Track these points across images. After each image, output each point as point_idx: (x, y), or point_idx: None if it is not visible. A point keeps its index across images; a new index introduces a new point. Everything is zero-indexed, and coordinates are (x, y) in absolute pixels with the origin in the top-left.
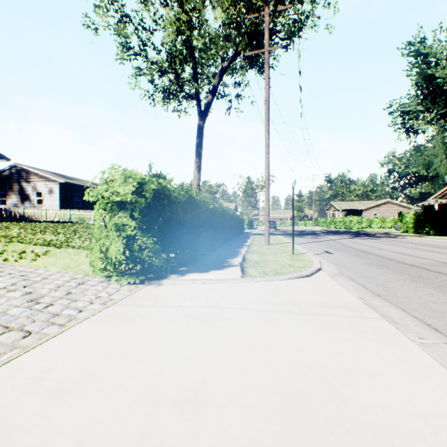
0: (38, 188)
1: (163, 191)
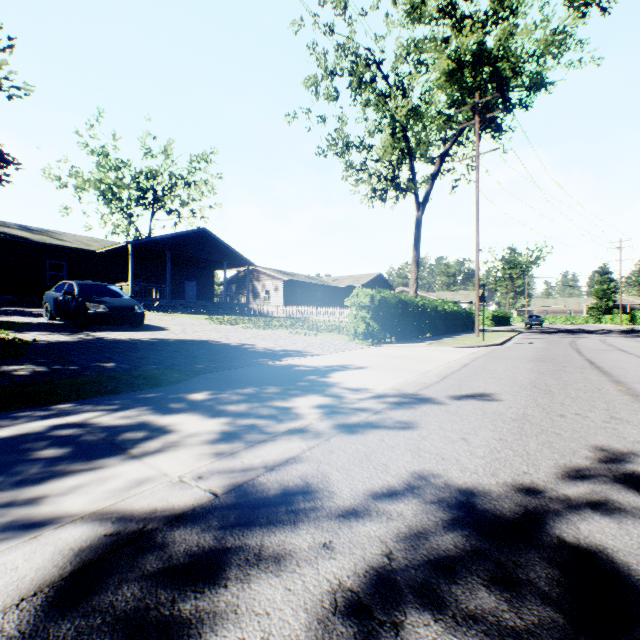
0: (266, 287)
1: (382, 299)
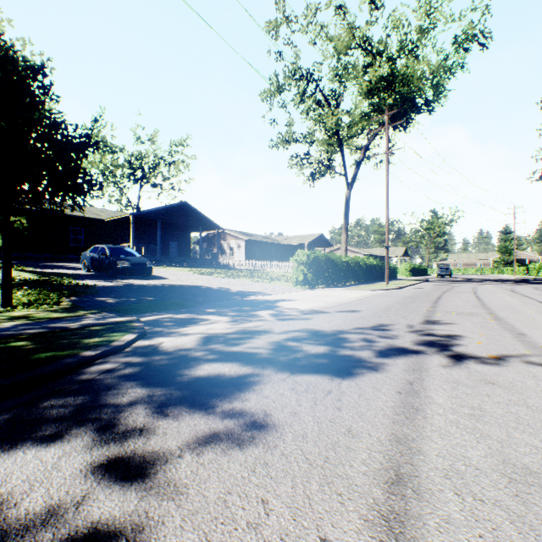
0: (231, 245)
1: (316, 257)
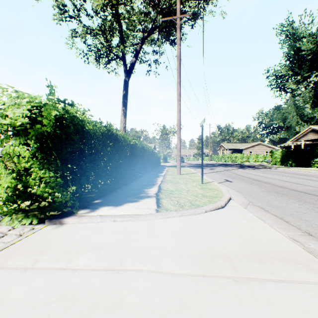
0: None
1: (73, 119)
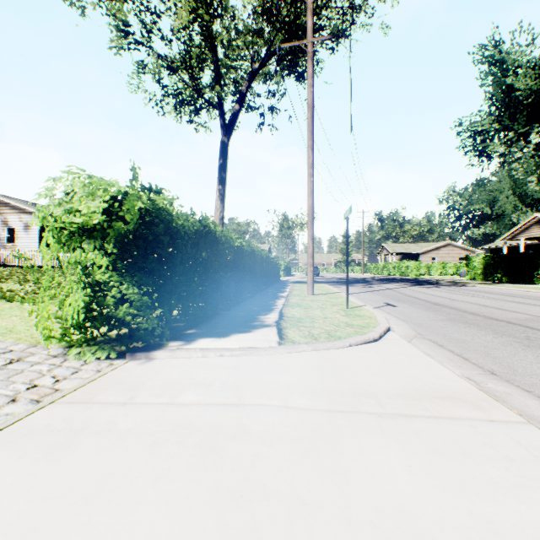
0: (10, 223)
1: (159, 213)
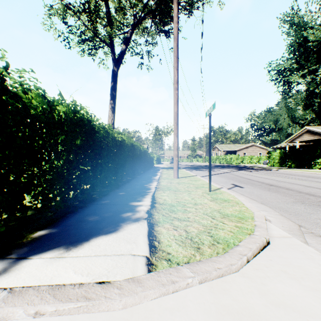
0: None
1: None
